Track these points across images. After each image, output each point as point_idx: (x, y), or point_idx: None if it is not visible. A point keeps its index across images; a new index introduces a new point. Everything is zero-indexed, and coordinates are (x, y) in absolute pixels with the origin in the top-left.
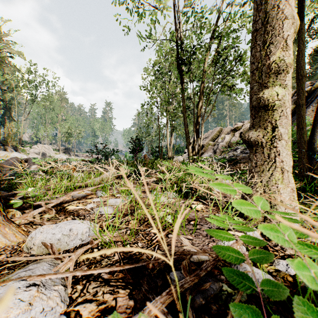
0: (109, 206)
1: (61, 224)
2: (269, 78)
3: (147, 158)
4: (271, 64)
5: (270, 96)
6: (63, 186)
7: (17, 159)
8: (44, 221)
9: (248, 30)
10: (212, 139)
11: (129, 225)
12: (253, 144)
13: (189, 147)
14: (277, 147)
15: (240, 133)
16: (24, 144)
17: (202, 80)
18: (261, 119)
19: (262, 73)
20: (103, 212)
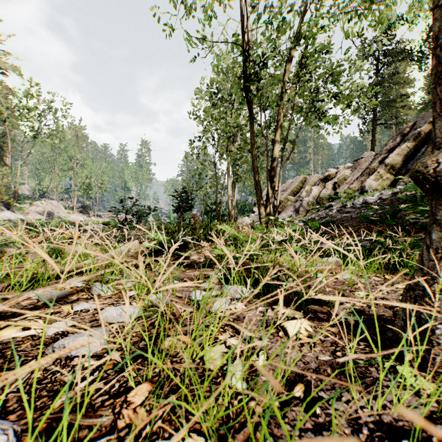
0: (96, 330)
1: None
2: None
3: (197, 220)
4: None
5: None
6: (25, 275)
7: None
8: None
9: (346, 33)
10: (292, 193)
11: (121, 416)
12: None
13: (261, 203)
14: None
15: (333, 183)
16: (22, 200)
17: (280, 104)
18: None
19: None
20: (75, 352)
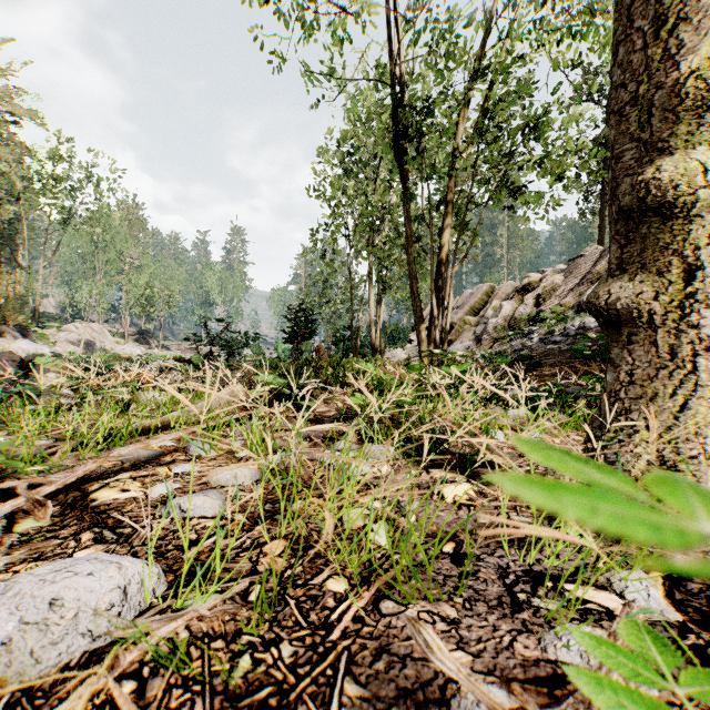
0: (211, 491)
1: (26, 583)
2: (675, 124)
3: (323, 355)
4: (683, 81)
5: (681, 174)
6: (101, 430)
7: (11, 356)
8: (1, 554)
9: (555, 61)
10: (472, 312)
11: (260, 563)
12: (622, 318)
13: (421, 328)
14: (698, 328)
15: (536, 297)
16: (45, 322)
17: (451, 174)
18: (648, 244)
19: (650, 113)
20: (192, 513)
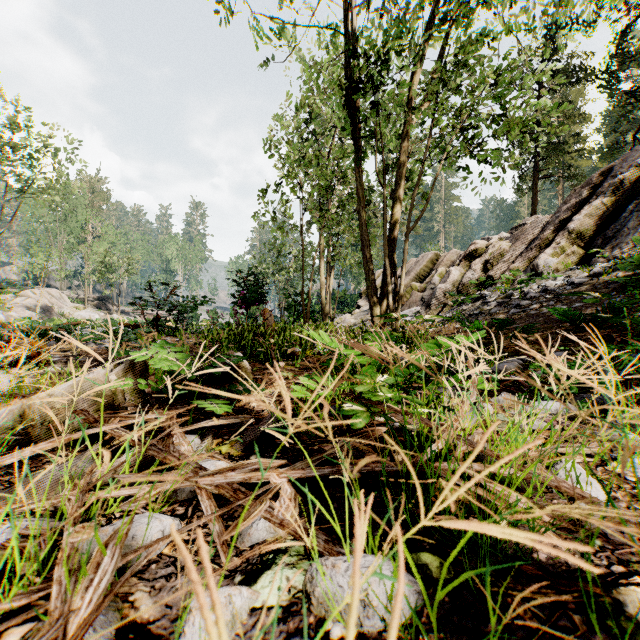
0: None
1: None
2: None
3: (269, 319)
4: None
5: None
6: None
7: None
8: None
9: (505, 27)
10: (417, 278)
11: None
12: None
13: (373, 292)
14: None
15: (483, 262)
16: (4, 288)
17: (404, 133)
18: None
19: None
20: None
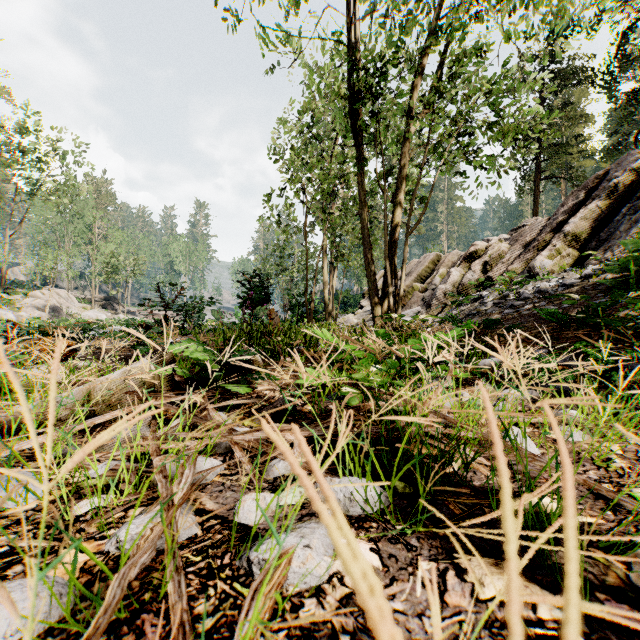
0: None
1: None
2: None
3: (275, 319)
4: None
5: None
6: None
7: None
8: None
9: (503, 34)
10: (419, 279)
11: None
12: None
13: (374, 293)
14: None
15: (483, 264)
16: (13, 289)
17: (404, 140)
18: None
19: None
20: None
